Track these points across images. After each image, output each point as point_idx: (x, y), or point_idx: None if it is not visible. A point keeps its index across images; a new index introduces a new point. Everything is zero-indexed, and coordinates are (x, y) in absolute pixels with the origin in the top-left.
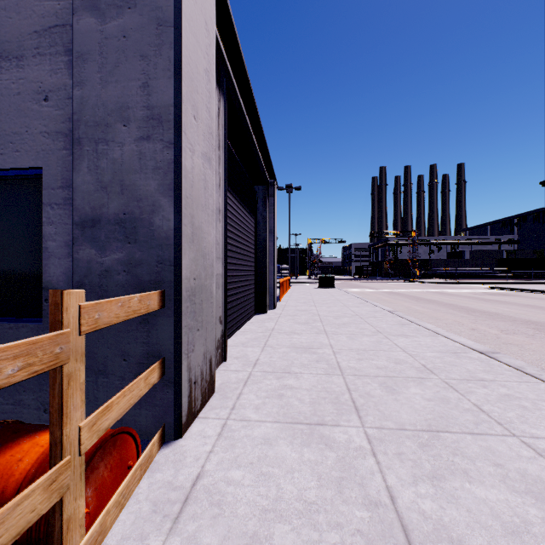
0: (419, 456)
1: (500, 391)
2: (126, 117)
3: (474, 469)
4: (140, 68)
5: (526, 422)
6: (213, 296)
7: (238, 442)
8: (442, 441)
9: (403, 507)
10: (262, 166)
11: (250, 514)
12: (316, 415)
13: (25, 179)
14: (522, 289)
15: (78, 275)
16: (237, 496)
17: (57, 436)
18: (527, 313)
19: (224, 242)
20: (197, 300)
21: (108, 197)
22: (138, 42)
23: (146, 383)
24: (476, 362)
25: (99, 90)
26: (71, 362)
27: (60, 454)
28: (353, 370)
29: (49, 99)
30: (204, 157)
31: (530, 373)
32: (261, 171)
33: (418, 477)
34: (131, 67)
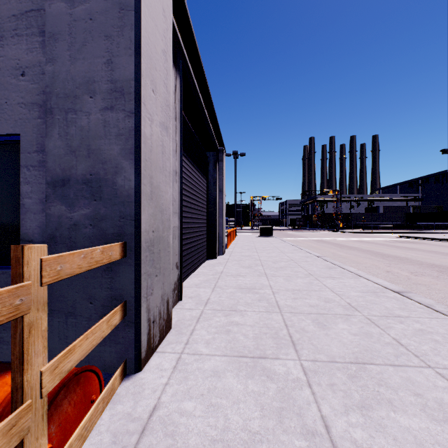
0: (349, 387)
1: (414, 326)
2: (92, 89)
3: (397, 399)
4: (105, 47)
5: (439, 355)
6: (170, 246)
7: (190, 374)
8: (368, 372)
9: (336, 436)
10: (213, 135)
11: (200, 445)
12: (258, 349)
13: (5, 144)
14: (426, 238)
15: (50, 228)
16: (189, 426)
17: (18, 382)
18: (431, 258)
19: (180, 199)
20: (156, 249)
21: (76, 160)
22: (103, 24)
23: (108, 325)
24: (393, 300)
25: (68, 66)
26: (33, 312)
27: (21, 399)
28: (290, 307)
29: (26, 74)
30: (162, 125)
31: (438, 310)
32: (211, 140)
33: (349, 407)
34: (97, 46)
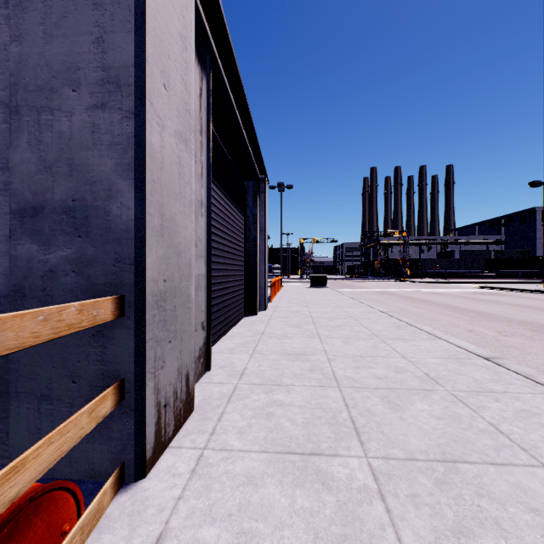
0: (437, 499)
1: (515, 405)
2: (76, 79)
3: (507, 518)
4: (94, 19)
5: None
6: (191, 300)
7: (214, 482)
8: (461, 476)
9: None
10: (252, 160)
11: None
12: (310, 440)
13: None
14: (511, 289)
15: (16, 276)
16: None
17: None
18: (521, 313)
19: (207, 238)
20: (169, 306)
21: (53, 180)
22: None
23: (91, 417)
24: (482, 369)
25: (41, 46)
26: None
27: None
28: (351, 380)
29: None
30: (179, 136)
31: (542, 382)
32: (250, 165)
33: (440, 532)
34: (82, 18)
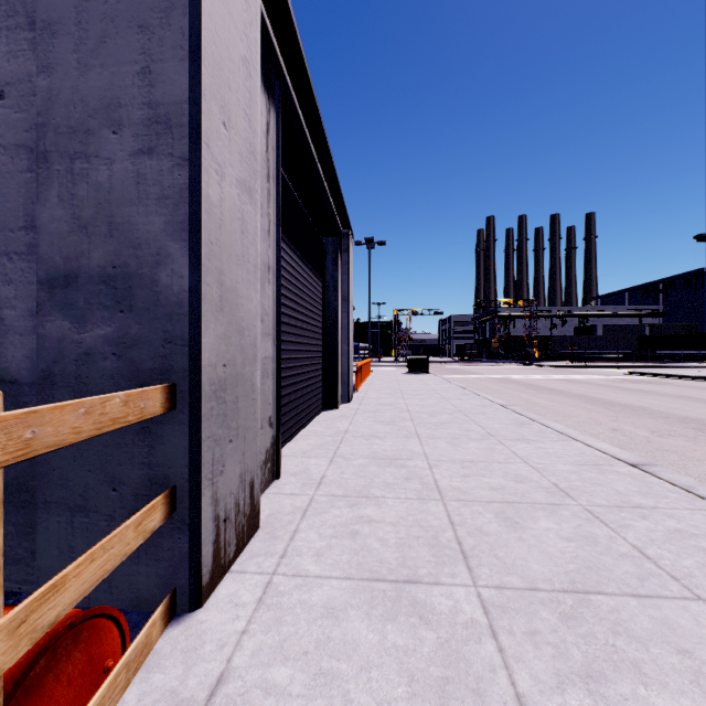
0: (562, 638)
1: (667, 524)
2: (117, 119)
3: (649, 660)
4: (139, 45)
5: None
6: (256, 390)
7: (286, 614)
8: (594, 609)
9: None
10: (333, 210)
11: None
12: (405, 565)
13: None
14: (672, 375)
15: (44, 360)
16: None
17: None
18: (683, 408)
19: (276, 312)
20: (230, 396)
21: (89, 242)
22: (135, 5)
23: (138, 532)
24: (627, 479)
25: (75, 79)
26: None
27: None
28: (458, 492)
29: (6, 95)
30: (241, 185)
31: (704, 496)
32: (330, 217)
33: (564, 676)
34: (124, 44)
